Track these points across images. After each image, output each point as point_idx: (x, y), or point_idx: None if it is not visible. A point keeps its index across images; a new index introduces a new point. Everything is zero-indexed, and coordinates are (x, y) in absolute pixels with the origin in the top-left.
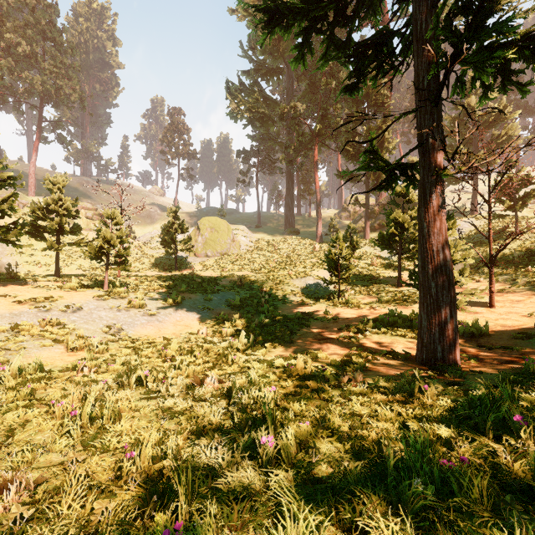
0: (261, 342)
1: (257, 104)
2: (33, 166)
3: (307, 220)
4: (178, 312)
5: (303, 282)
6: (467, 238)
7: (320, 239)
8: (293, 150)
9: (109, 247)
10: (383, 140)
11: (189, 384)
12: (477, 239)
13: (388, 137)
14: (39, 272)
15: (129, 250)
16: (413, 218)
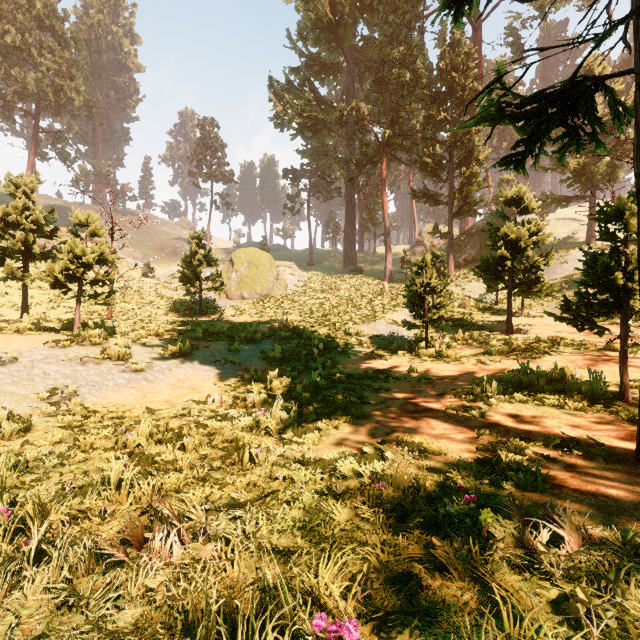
0: (311, 416)
1: (309, 106)
2: None
3: (371, 257)
4: (183, 367)
5: (371, 329)
6: None
7: (390, 278)
8: (355, 164)
9: (83, 268)
10: (472, 147)
11: (116, 538)
12: None
13: (479, 144)
14: (14, 316)
15: (112, 273)
16: (531, 235)
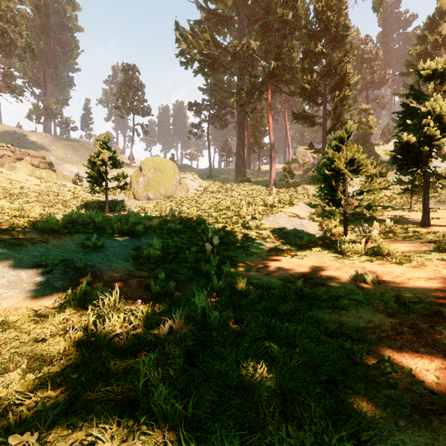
0: None
1: (208, 46)
2: None
3: (257, 172)
4: None
5: (271, 222)
6: None
7: (274, 185)
8: (245, 93)
9: None
10: (344, 74)
11: None
12: None
13: (350, 71)
14: None
15: None
16: None
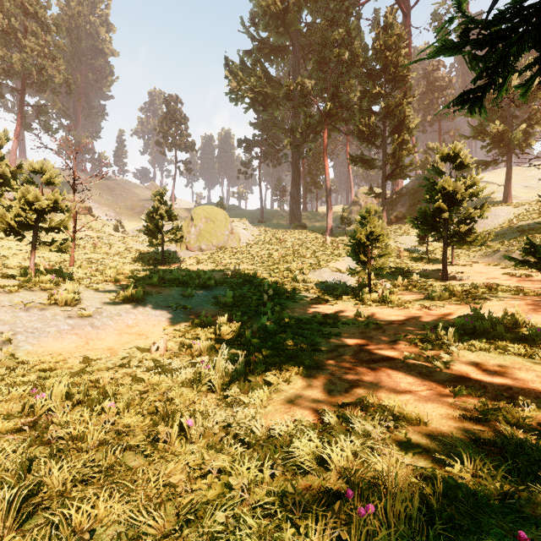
0: (259, 368)
1: (260, 83)
2: (13, 155)
3: (314, 215)
4: (133, 312)
5: (317, 276)
6: (509, 227)
7: (330, 233)
8: (300, 133)
9: (38, 216)
10: (403, 117)
11: None
12: (523, 227)
13: (409, 114)
14: None
15: (66, 221)
16: (466, 188)
